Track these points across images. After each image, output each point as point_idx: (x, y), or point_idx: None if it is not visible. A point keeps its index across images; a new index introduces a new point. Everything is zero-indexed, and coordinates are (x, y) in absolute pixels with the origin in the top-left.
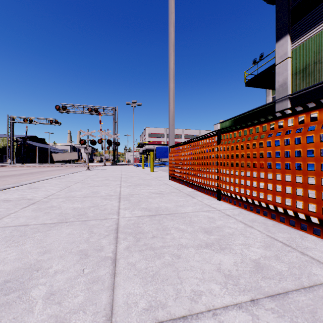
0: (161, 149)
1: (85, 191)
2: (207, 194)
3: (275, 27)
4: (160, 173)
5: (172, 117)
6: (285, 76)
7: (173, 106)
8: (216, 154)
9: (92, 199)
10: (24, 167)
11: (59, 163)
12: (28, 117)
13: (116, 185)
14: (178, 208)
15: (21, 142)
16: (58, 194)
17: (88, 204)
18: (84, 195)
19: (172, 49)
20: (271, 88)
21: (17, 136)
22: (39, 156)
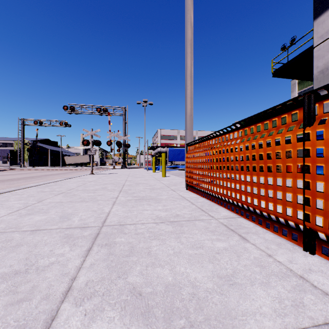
0: (174, 151)
1: (53, 212)
2: (265, 226)
3: (313, 0)
4: (173, 179)
5: (190, 105)
6: (327, 60)
7: (191, 90)
8: (299, 148)
9: (42, 238)
10: (32, 171)
11: (70, 166)
12: (38, 120)
13: (109, 200)
14: (229, 298)
15: (32, 144)
16: (2, 219)
17: (14, 260)
18: (41, 223)
19: (190, 13)
20: (303, 78)
21: (31, 139)
22: (52, 159)
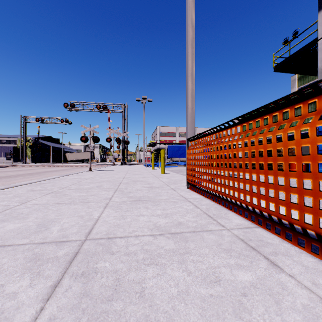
0: (173, 148)
1: (32, 217)
2: (297, 244)
3: None
4: (173, 176)
5: (191, 97)
6: None
7: (192, 81)
8: None
9: (0, 260)
10: (33, 167)
11: (71, 163)
12: (40, 117)
13: (101, 202)
14: None
15: (34, 141)
16: None
17: None
18: (9, 235)
19: None
20: (306, 73)
21: (33, 136)
22: (54, 155)
